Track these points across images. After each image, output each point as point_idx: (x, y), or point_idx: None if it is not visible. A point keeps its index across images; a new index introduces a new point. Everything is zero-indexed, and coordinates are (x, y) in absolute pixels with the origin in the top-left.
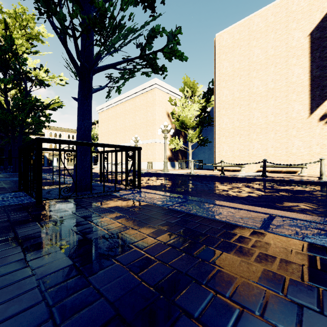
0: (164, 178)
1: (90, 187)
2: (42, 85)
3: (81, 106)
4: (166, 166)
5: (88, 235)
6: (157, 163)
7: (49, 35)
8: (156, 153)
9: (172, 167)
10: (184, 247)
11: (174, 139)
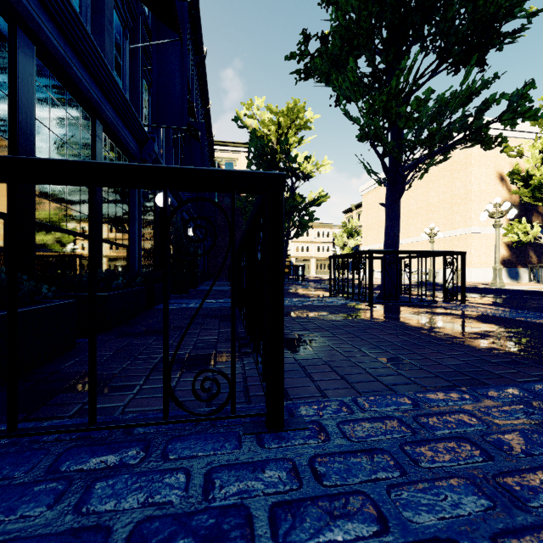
0: (495, 296)
1: (399, 297)
2: (306, 178)
3: (390, 212)
4: (499, 277)
5: (440, 323)
6: (475, 271)
7: (315, 117)
8: (472, 252)
9: (511, 278)
10: (536, 336)
11: (516, 224)
